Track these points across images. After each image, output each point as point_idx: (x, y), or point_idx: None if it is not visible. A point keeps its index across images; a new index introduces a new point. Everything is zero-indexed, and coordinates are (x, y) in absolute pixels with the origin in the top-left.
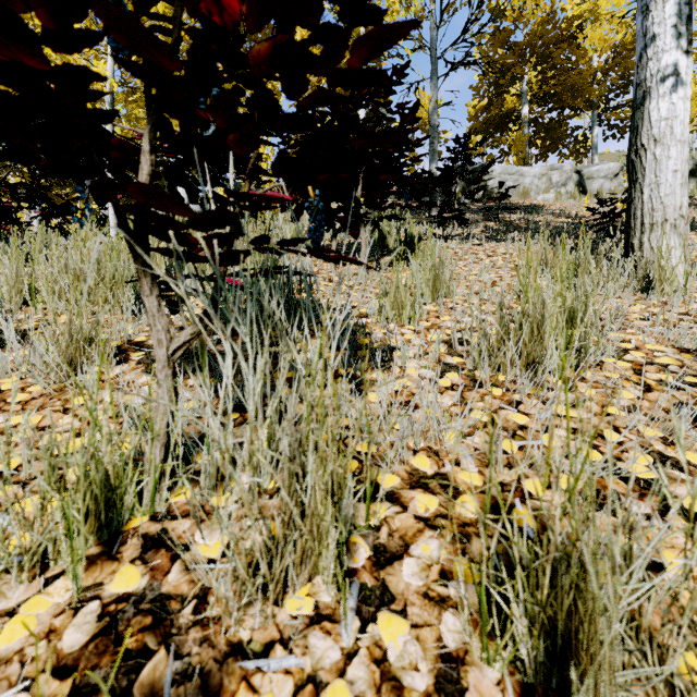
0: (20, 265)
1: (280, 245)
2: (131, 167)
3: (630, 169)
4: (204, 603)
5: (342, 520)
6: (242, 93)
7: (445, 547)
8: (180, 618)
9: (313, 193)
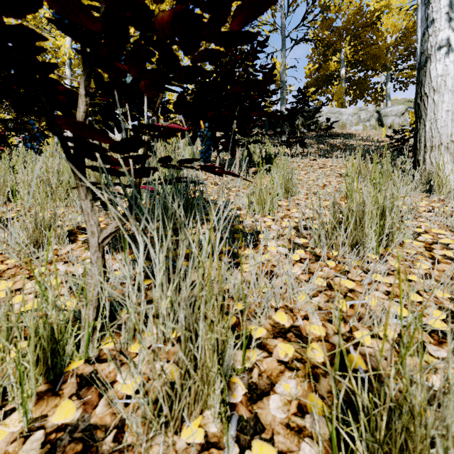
0: (5, 174)
1: (179, 163)
2: (74, 107)
3: (416, 109)
4: (121, 432)
5: (225, 367)
6: (153, 54)
7: (301, 385)
8: (103, 445)
9: (203, 125)
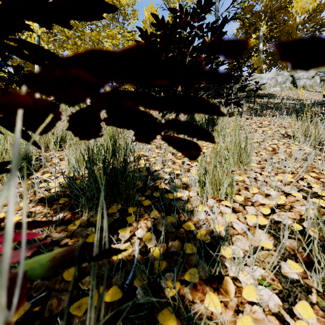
0: None
1: None
2: None
3: None
4: None
5: None
6: None
7: None
8: None
9: None
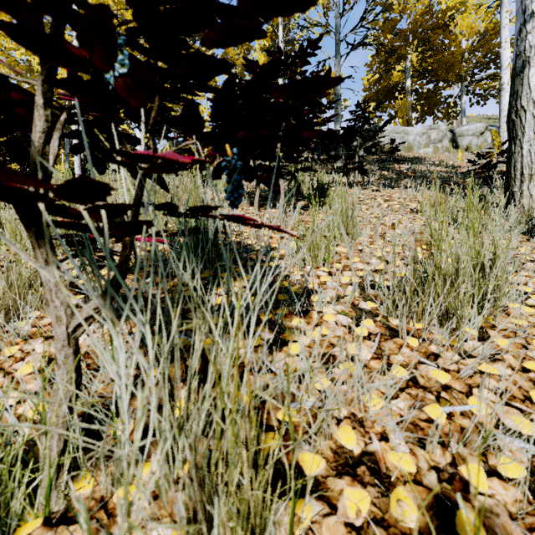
0: None
1: (191, 211)
2: None
3: (510, 127)
4: None
5: None
6: None
7: None
8: None
9: (230, 151)
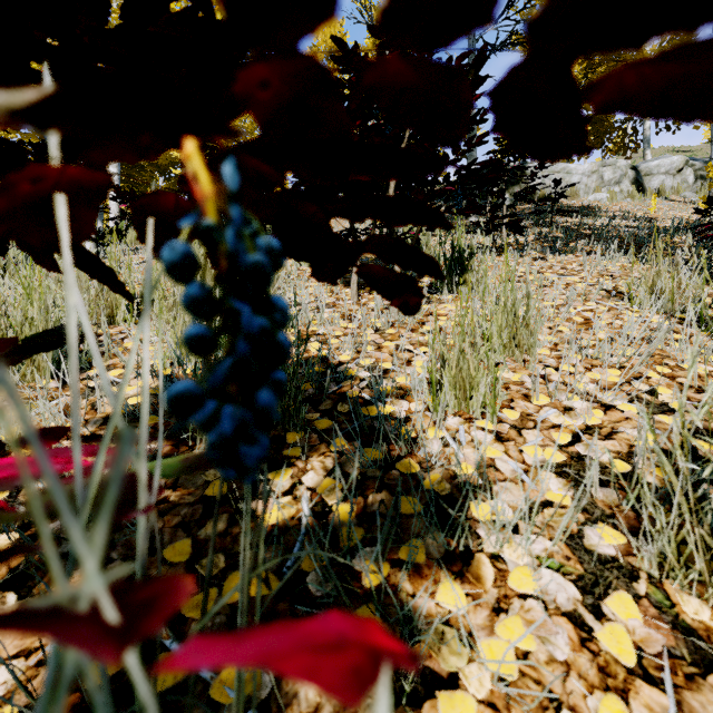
0: None
1: None
2: None
3: None
4: None
5: None
6: None
7: None
8: None
9: (209, 179)
